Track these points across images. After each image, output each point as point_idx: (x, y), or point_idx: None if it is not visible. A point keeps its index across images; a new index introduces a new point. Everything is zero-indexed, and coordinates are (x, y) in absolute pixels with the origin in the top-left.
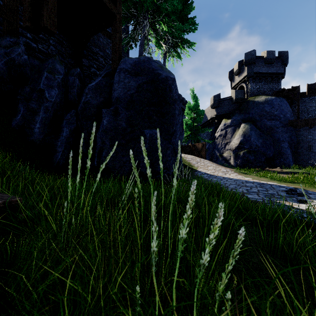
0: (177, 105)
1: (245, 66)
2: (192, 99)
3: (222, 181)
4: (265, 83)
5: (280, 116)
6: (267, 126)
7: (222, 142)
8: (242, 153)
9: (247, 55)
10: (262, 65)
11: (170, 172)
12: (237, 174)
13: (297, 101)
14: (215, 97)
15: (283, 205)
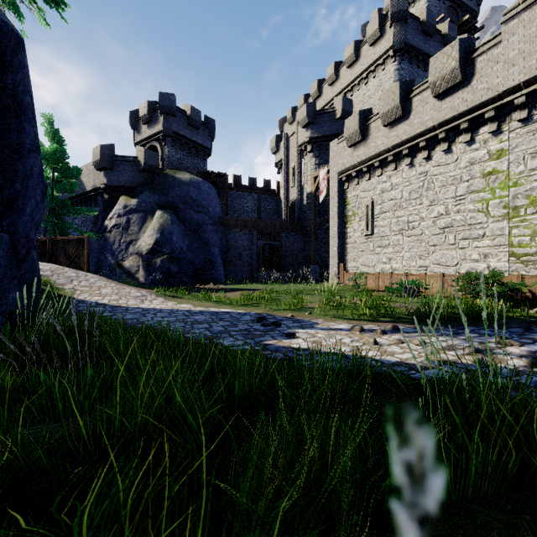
0: (29, 122)
1: (160, 115)
2: (49, 135)
3: (150, 319)
4: (188, 155)
5: (209, 209)
6: (195, 221)
7: (121, 240)
8: (159, 261)
9: (164, 97)
10: (185, 126)
11: (1, 313)
12: (164, 299)
13: (226, 193)
14: (105, 148)
15: (282, 348)
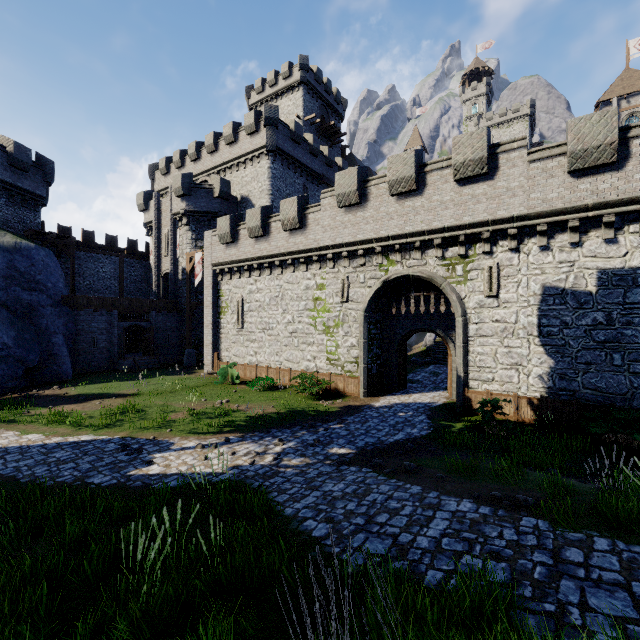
0: None
1: None
2: None
3: (4, 466)
4: (9, 204)
5: (47, 285)
6: (24, 302)
7: None
8: None
9: None
10: (5, 166)
11: None
12: None
13: (73, 259)
14: None
15: (141, 477)
